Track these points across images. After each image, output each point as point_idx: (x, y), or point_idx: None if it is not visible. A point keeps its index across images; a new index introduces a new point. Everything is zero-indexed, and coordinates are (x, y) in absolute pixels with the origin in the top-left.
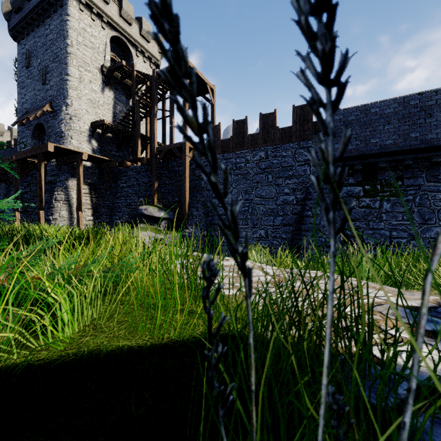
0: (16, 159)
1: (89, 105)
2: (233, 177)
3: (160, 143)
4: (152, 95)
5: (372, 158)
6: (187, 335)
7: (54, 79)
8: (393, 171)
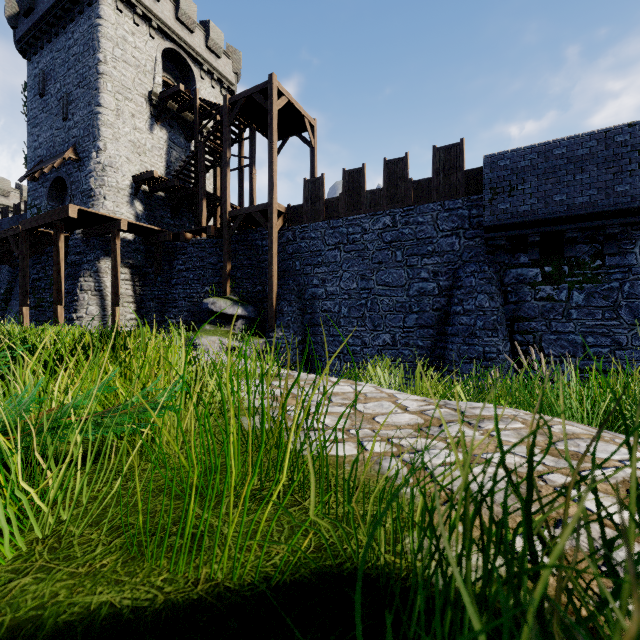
0: (24, 229)
1: (131, 149)
2: (344, 255)
3: (235, 206)
4: (223, 134)
5: (556, 225)
6: (252, 572)
7: (79, 112)
8: (588, 244)
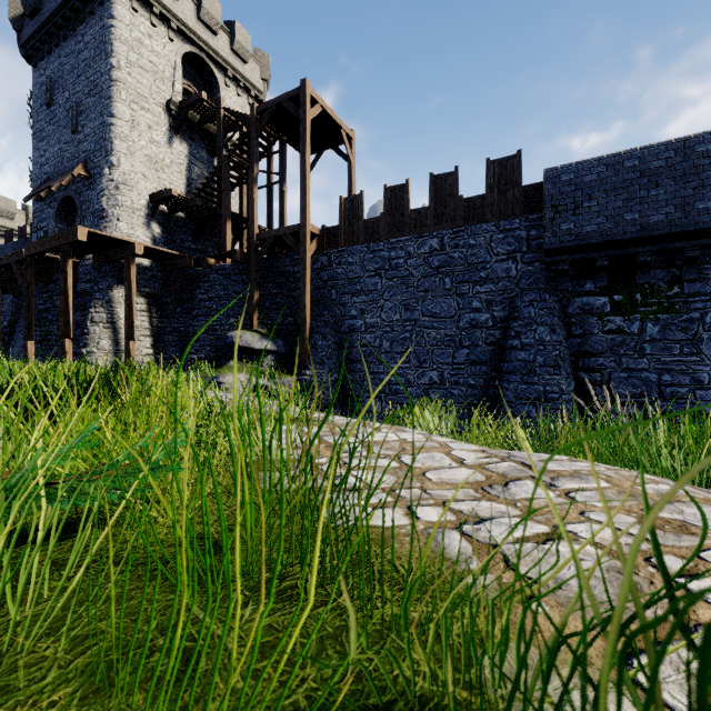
0: (28, 254)
1: (148, 165)
2: (385, 282)
3: (263, 228)
4: (250, 147)
5: (627, 247)
6: None
7: (90, 124)
8: (663, 269)
